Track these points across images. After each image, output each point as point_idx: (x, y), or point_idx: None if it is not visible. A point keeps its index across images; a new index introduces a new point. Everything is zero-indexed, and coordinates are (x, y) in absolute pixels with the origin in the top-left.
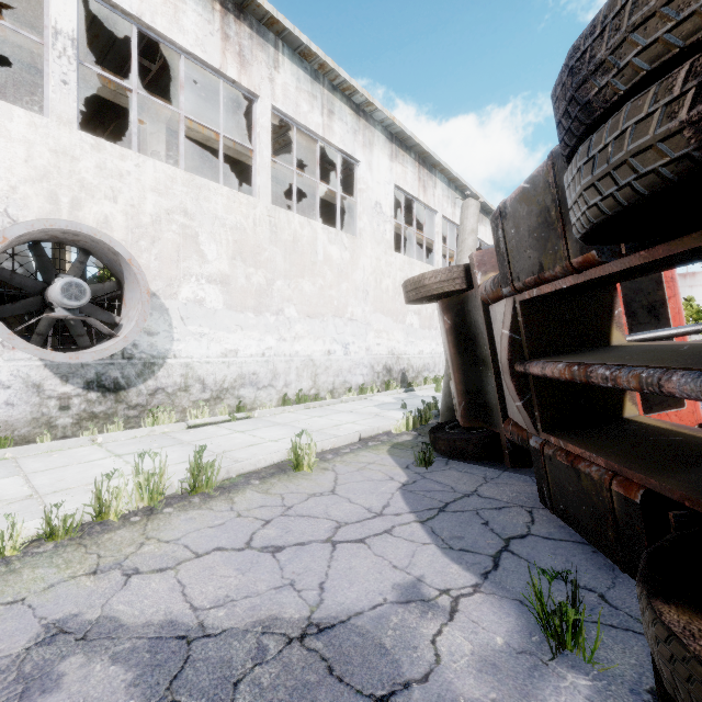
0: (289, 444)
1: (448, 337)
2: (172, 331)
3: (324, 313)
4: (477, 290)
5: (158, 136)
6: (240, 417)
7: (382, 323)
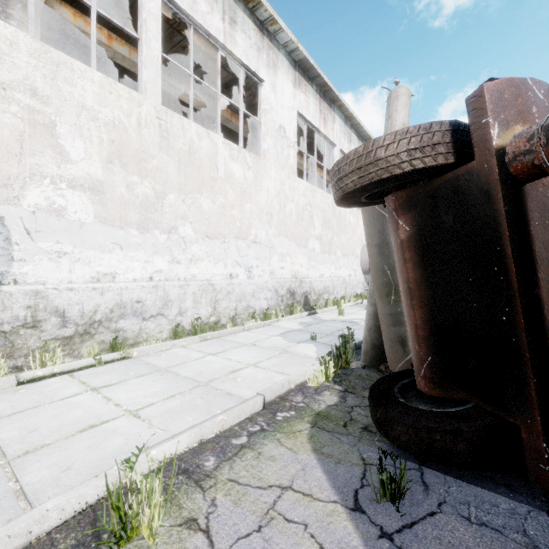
0: (147, 428)
1: (404, 252)
2: (11, 248)
3: (225, 233)
4: (488, 158)
5: None
6: (111, 359)
7: (286, 246)
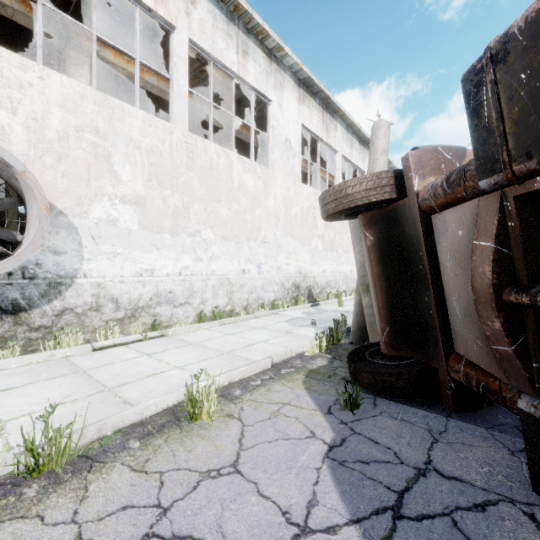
0: (193, 374)
1: (370, 255)
2: (82, 251)
3: (239, 235)
4: (413, 197)
5: (82, 68)
6: (153, 336)
7: (291, 245)
